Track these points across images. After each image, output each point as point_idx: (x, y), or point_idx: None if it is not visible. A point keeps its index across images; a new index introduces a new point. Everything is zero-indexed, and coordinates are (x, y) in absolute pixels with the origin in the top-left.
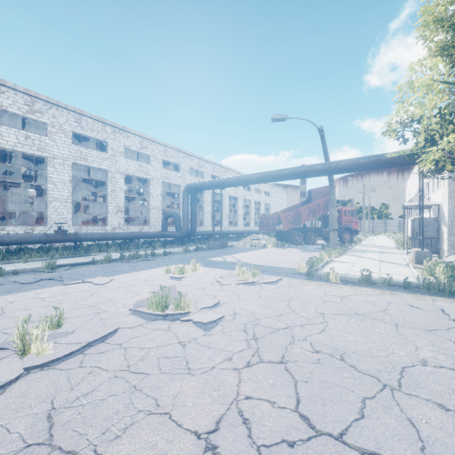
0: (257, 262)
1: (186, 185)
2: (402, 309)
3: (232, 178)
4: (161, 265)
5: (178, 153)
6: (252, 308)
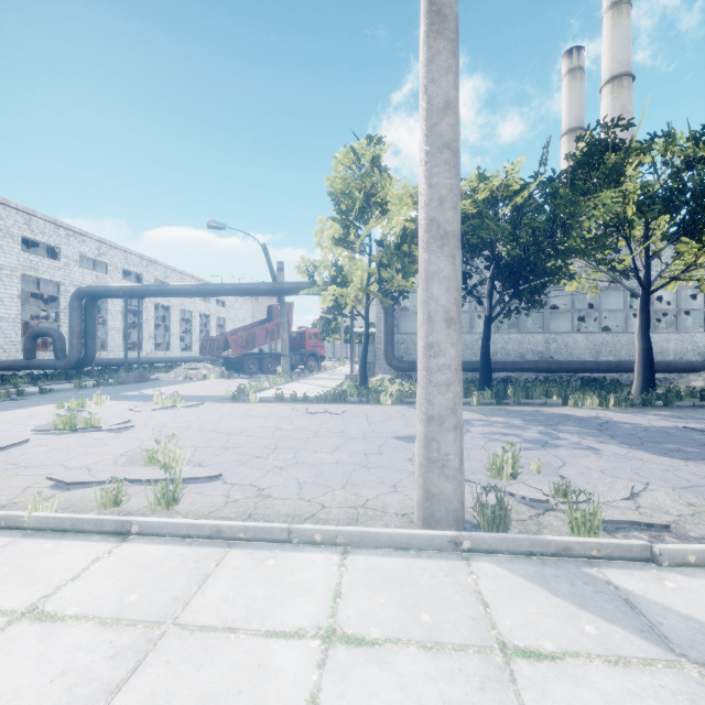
0: (186, 393)
1: (77, 288)
2: (284, 411)
3: (155, 286)
4: (43, 403)
5: (57, 228)
6: (164, 421)
